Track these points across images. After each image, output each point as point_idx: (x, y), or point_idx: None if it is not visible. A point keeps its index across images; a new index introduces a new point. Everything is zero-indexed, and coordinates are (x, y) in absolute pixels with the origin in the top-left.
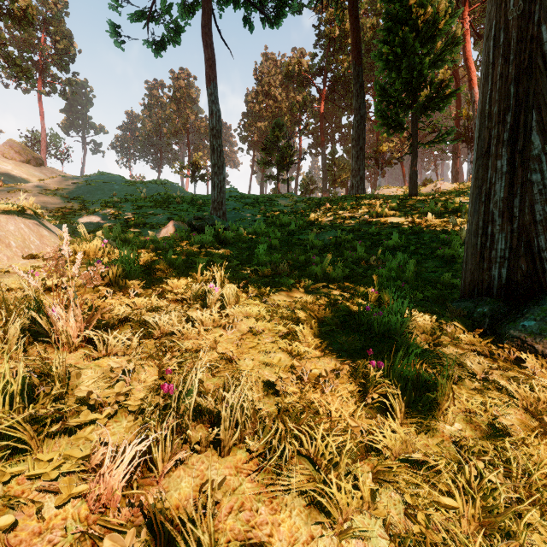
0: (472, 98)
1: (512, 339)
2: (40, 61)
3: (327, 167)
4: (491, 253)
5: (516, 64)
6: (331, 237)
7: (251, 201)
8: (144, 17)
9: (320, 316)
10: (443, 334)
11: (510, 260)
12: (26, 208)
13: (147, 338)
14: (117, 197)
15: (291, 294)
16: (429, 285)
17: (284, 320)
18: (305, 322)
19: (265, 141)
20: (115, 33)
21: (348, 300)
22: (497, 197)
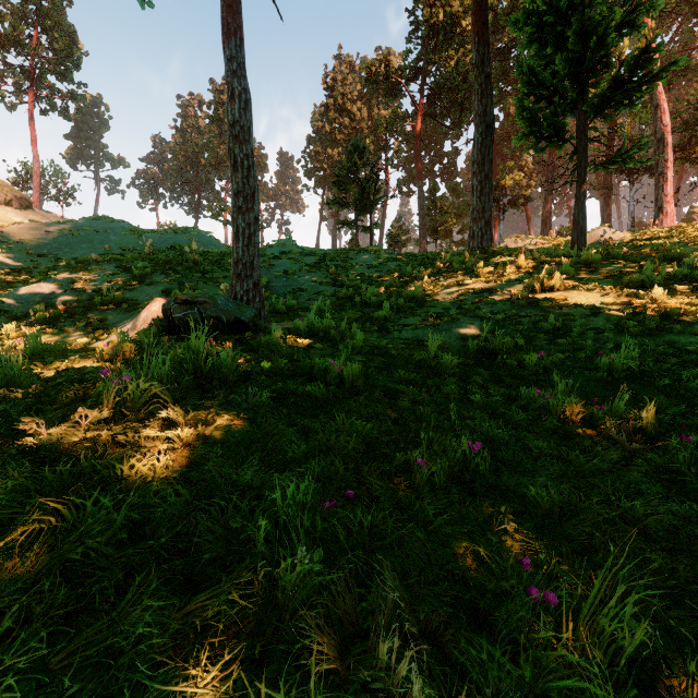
0: (653, 101)
1: None
2: (32, 67)
3: (425, 209)
4: None
5: None
6: (464, 334)
7: (315, 259)
8: None
9: None
10: None
11: None
12: None
13: None
14: (110, 252)
15: None
16: None
17: None
18: None
19: (338, 171)
20: None
21: None
22: None
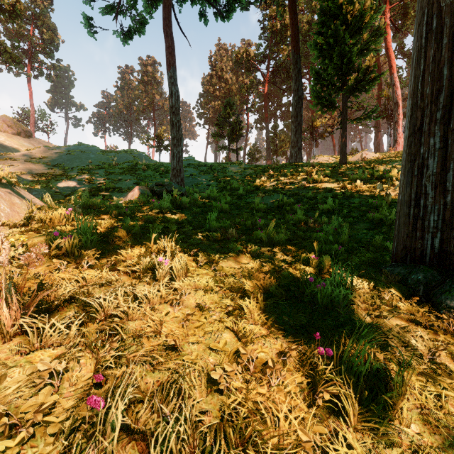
0: (392, 82)
1: (449, 310)
2: (29, 50)
3: (270, 139)
4: (423, 223)
5: (449, 48)
6: (274, 200)
7: (206, 168)
8: (114, 11)
9: (266, 286)
10: (383, 304)
11: (443, 231)
12: (2, 178)
13: (90, 320)
14: (92, 164)
15: (239, 259)
16: (362, 247)
17: (231, 293)
18: (251, 295)
19: (218, 117)
20: (89, 24)
21: (291, 265)
22: (430, 171)
